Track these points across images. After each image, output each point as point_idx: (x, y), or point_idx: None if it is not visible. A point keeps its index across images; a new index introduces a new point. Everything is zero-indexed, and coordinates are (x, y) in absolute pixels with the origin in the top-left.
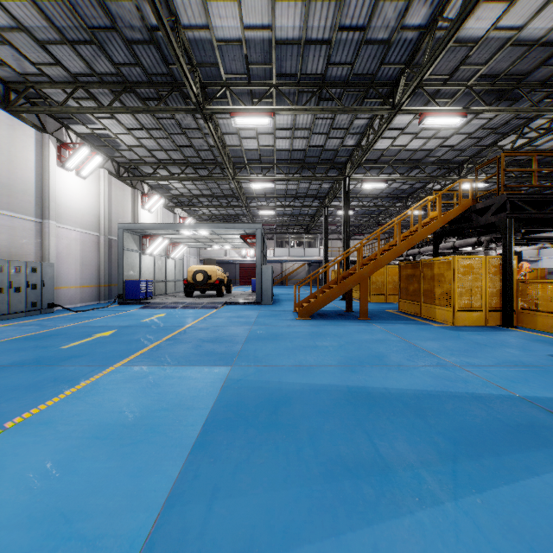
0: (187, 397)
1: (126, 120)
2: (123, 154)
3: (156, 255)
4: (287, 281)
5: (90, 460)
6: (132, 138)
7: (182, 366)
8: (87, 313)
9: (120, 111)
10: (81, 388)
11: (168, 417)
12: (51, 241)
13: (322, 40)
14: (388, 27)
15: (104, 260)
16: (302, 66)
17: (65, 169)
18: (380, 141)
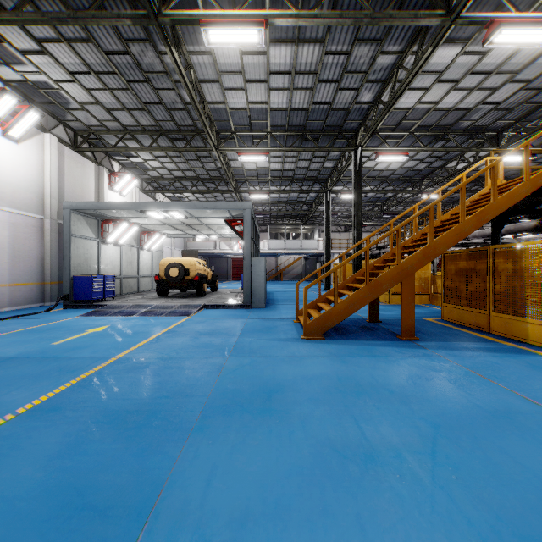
0: None
1: (64, 57)
2: (76, 116)
3: (125, 245)
4: (282, 276)
5: None
6: (81, 90)
7: None
8: None
9: (32, 20)
10: None
11: None
12: None
13: None
14: None
15: (50, 250)
16: None
17: None
18: (406, 94)
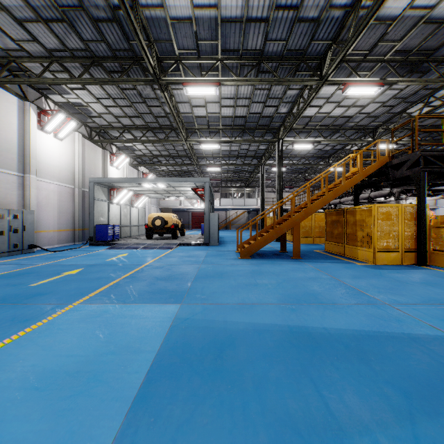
0: (135, 338)
1: (95, 91)
2: (94, 120)
3: (122, 204)
4: (230, 225)
5: (21, 419)
6: (101, 106)
7: (135, 304)
8: (62, 253)
9: (89, 82)
10: (36, 328)
11: (113, 362)
12: (32, 192)
13: (261, 18)
14: (318, 6)
15: (78, 208)
16: (244, 43)
17: (44, 132)
18: (308, 109)
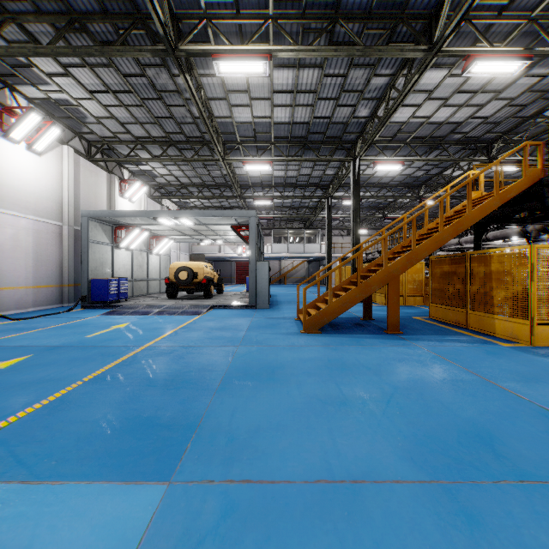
0: None
1: (86, 78)
2: (92, 129)
3: (135, 249)
4: (285, 279)
5: None
6: (99, 106)
7: (51, 486)
8: (29, 322)
9: (64, 53)
10: None
11: None
12: None
13: None
14: None
15: (67, 255)
16: None
17: (10, 141)
18: (400, 110)
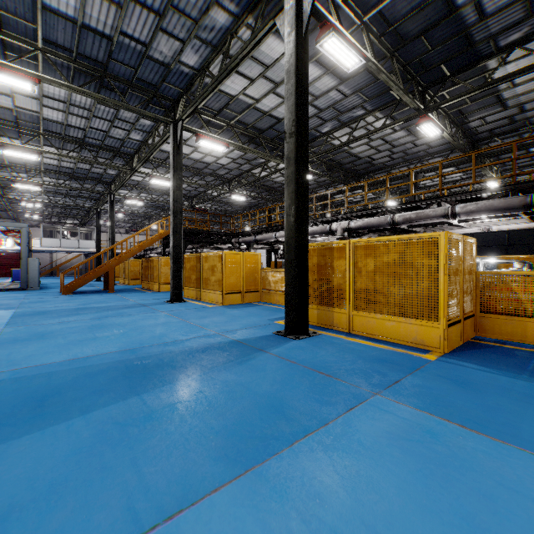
0: None
1: None
2: None
3: None
4: (58, 271)
5: None
6: None
7: None
8: None
9: None
10: None
11: None
12: None
13: (79, 127)
14: (121, 135)
15: None
16: (66, 132)
17: None
18: (135, 176)
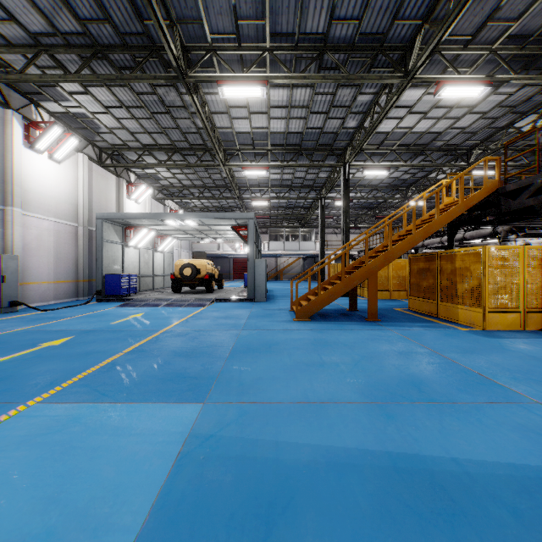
0: (107, 486)
1: (103, 96)
2: (104, 138)
3: (142, 248)
4: (281, 275)
5: None
6: (112, 119)
7: (130, 404)
8: (55, 312)
9: (89, 79)
10: None
11: None
12: (16, 231)
13: None
14: None
15: (82, 253)
16: (301, 24)
17: (35, 151)
18: (384, 122)
